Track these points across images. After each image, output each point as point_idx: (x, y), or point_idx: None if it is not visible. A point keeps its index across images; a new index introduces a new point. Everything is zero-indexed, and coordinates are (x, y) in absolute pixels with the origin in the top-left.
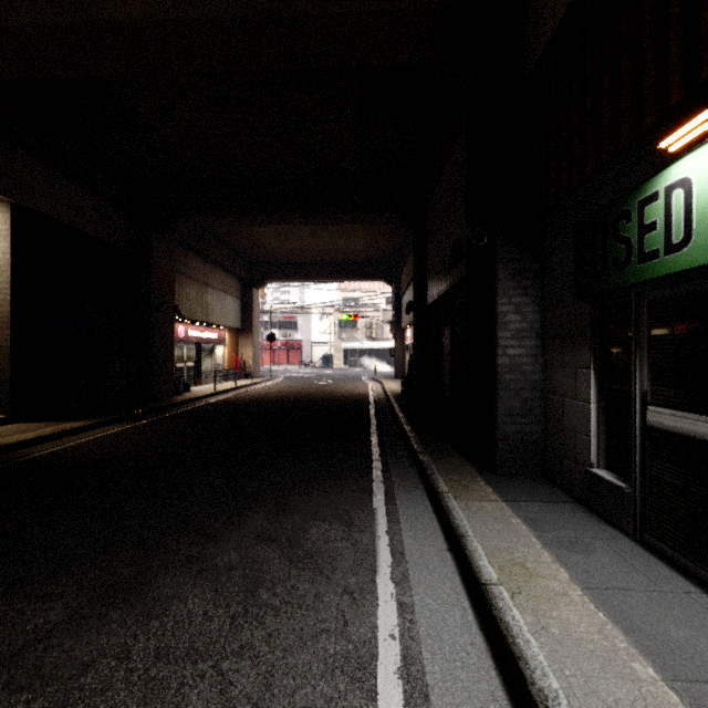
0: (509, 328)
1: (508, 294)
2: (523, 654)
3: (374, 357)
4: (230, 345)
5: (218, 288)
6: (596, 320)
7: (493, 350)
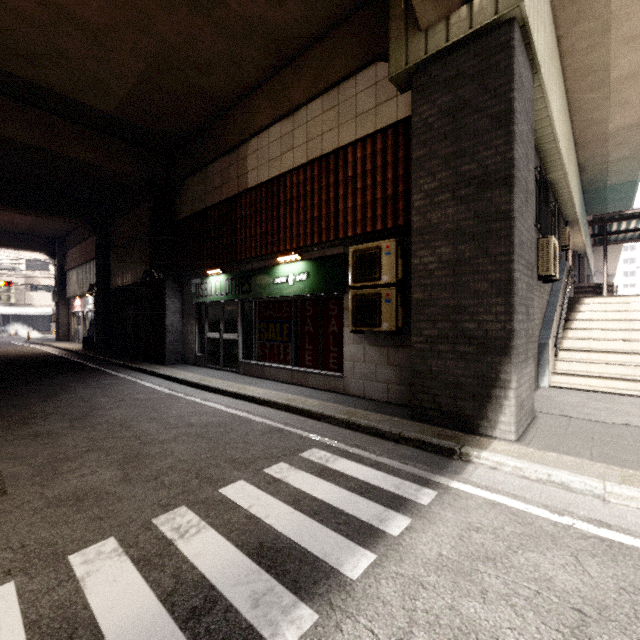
0: (170, 310)
1: (170, 298)
2: (178, 377)
3: (13, 323)
4: None
5: None
6: (197, 310)
7: (164, 318)
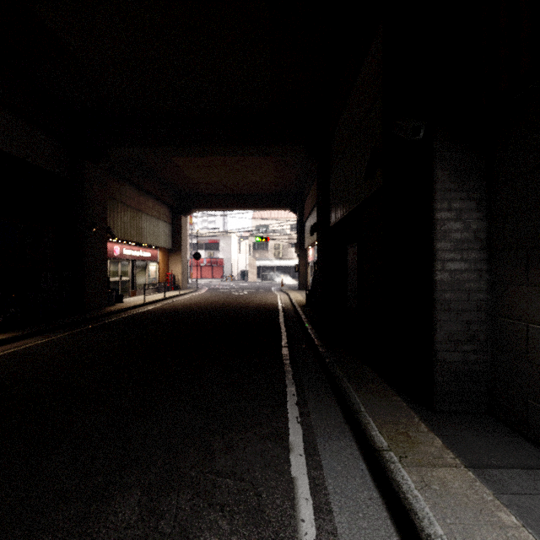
0: (449, 237)
1: (448, 198)
2: None
3: (281, 272)
4: (162, 262)
5: (151, 214)
6: None
7: (430, 264)
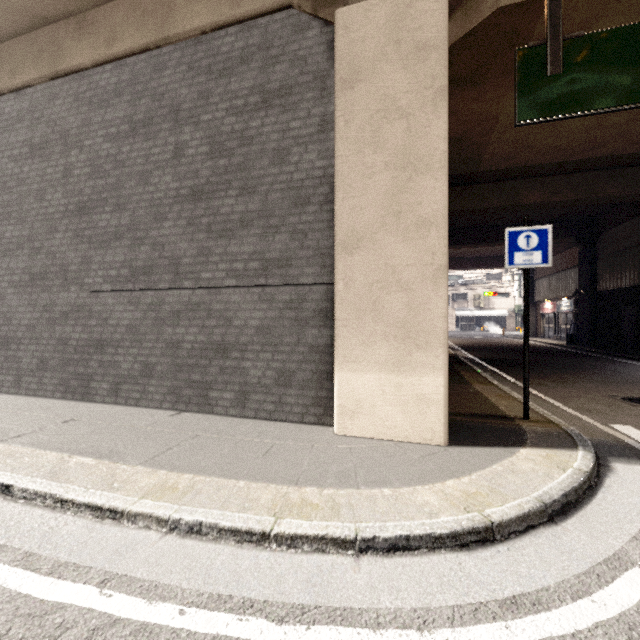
0: None
1: None
2: None
3: (481, 323)
4: None
5: None
6: None
7: None
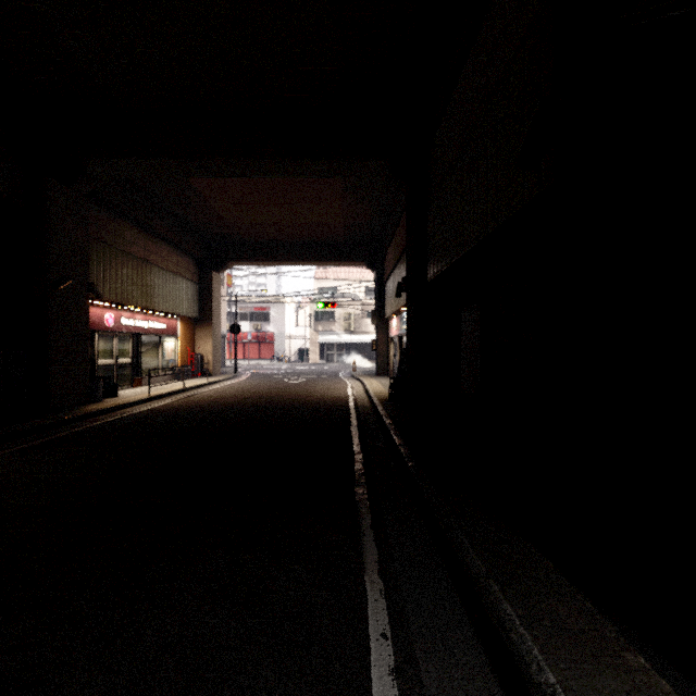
0: None
1: None
2: None
3: (353, 352)
4: (184, 337)
5: (165, 267)
6: None
7: None
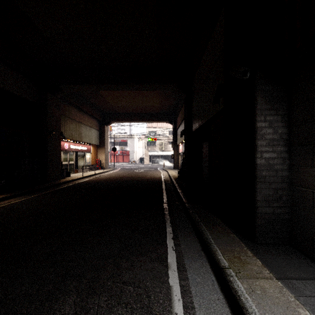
0: (265, 138)
1: (264, 114)
2: None
3: (163, 159)
4: (93, 153)
5: (87, 124)
6: None
7: (253, 154)
